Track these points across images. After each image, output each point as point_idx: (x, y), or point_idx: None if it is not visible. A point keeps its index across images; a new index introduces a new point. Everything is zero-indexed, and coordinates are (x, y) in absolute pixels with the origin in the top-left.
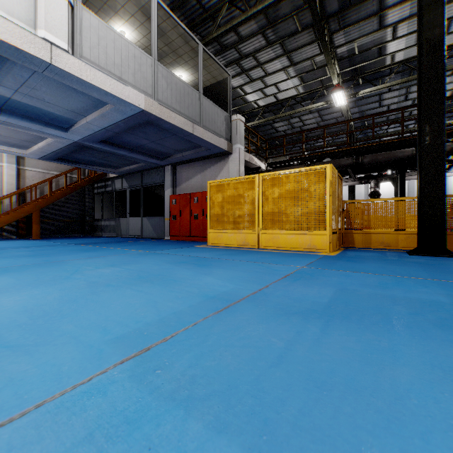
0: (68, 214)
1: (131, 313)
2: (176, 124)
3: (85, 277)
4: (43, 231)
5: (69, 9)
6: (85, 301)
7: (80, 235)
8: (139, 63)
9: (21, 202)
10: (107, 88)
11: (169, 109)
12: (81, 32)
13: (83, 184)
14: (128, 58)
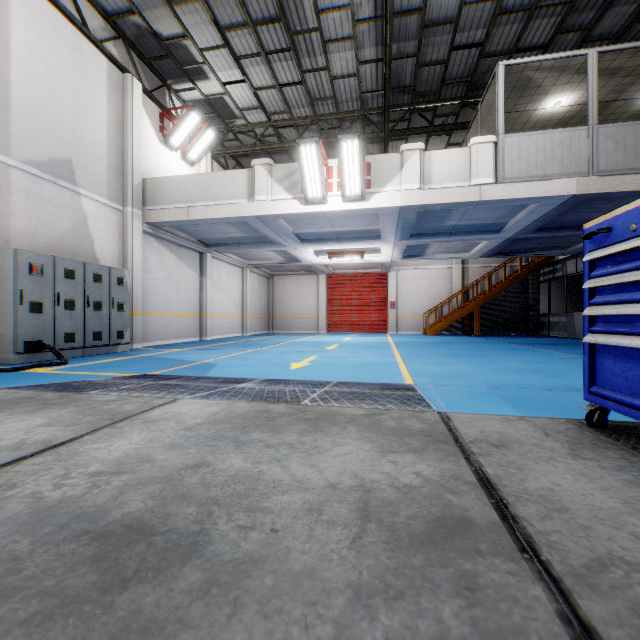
0: (508, 309)
1: (505, 380)
2: (632, 188)
3: (495, 365)
4: (483, 328)
5: (493, 148)
6: (486, 373)
7: (521, 333)
8: (567, 145)
9: (464, 300)
10: (528, 195)
11: (618, 174)
12: (503, 159)
13: (524, 274)
14: (553, 149)
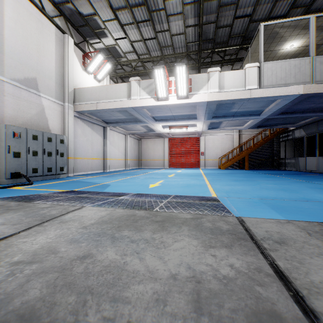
0: (263, 156)
1: (267, 195)
2: None
3: (260, 186)
4: (250, 166)
5: (257, 69)
6: (256, 190)
7: (270, 168)
8: (298, 67)
9: (240, 151)
10: (276, 94)
11: None
12: (263, 75)
13: (271, 137)
14: (290, 69)
